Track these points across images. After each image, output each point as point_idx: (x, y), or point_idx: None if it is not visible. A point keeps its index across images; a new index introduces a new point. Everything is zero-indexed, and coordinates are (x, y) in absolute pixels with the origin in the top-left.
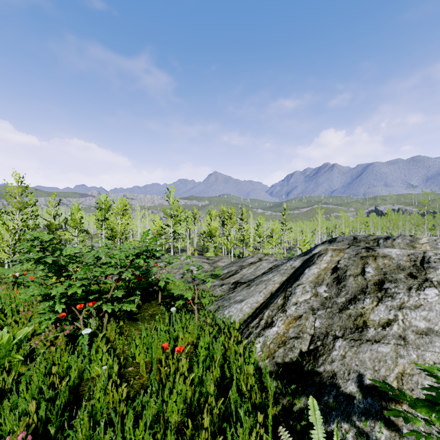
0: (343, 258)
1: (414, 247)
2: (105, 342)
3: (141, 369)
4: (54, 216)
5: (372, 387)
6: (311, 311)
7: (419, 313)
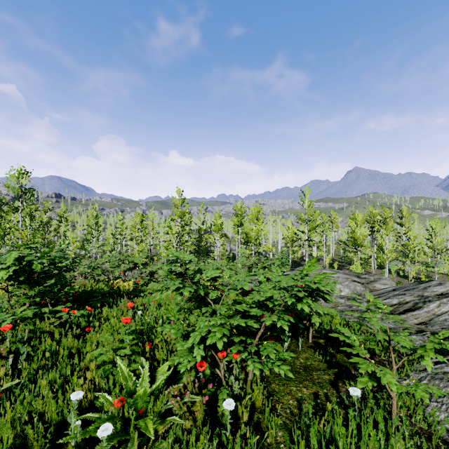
0: None
1: None
2: (250, 408)
3: None
4: (202, 222)
5: None
6: None
7: None
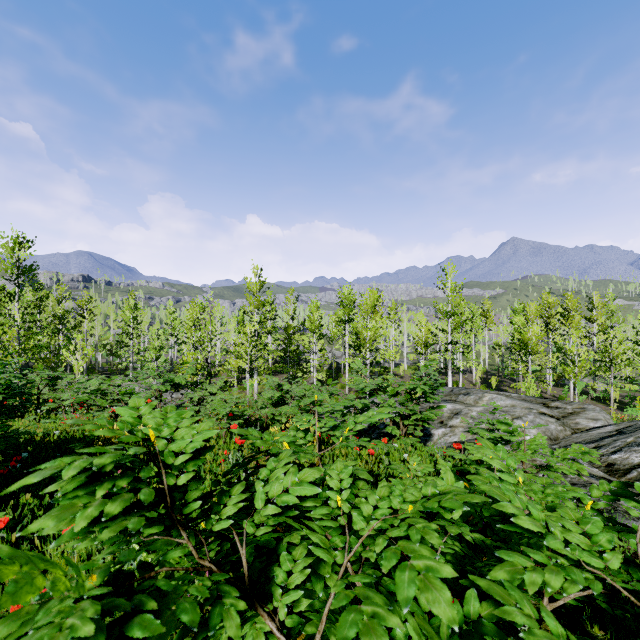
0: None
1: None
2: None
3: None
4: (292, 316)
5: None
6: None
7: None
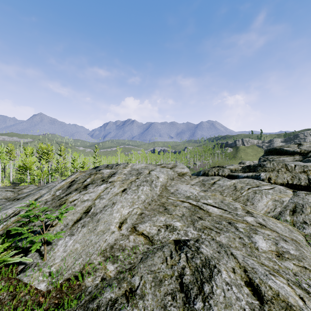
0: (81, 176)
1: (125, 168)
2: None
3: None
4: None
5: (48, 225)
6: (45, 203)
7: (90, 194)
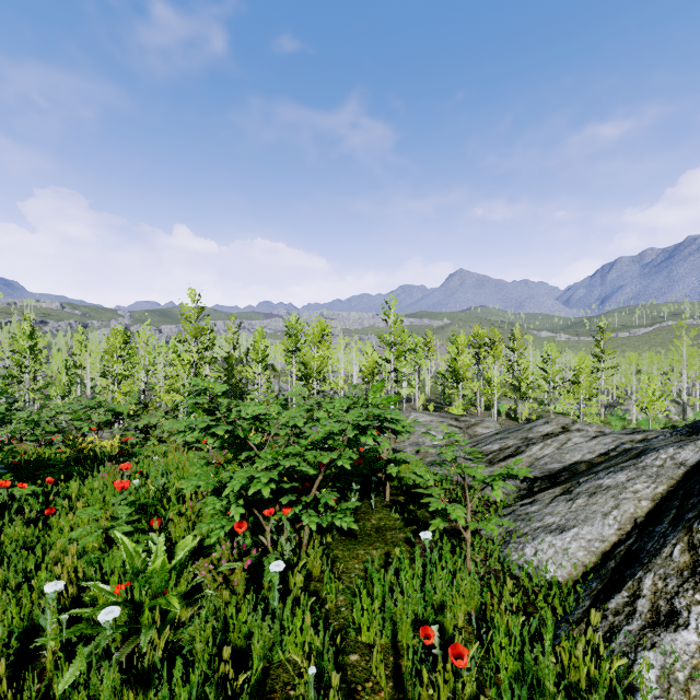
0: None
1: None
2: (305, 578)
3: (375, 665)
4: (234, 345)
5: None
6: None
7: None
